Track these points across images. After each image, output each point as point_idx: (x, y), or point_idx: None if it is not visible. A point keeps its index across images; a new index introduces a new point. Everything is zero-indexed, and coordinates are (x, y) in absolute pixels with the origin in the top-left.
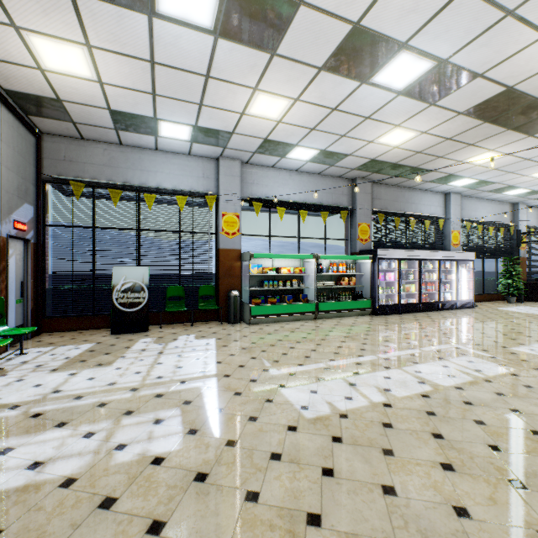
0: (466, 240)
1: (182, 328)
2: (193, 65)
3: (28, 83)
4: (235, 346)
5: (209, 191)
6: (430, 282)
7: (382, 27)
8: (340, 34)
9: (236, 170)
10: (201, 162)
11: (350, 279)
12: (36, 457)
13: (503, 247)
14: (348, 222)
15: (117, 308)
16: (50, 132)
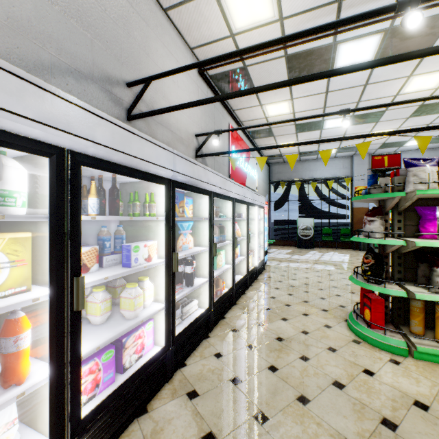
0: None
1: (331, 249)
2: (337, 134)
3: (272, 153)
4: (360, 257)
5: (347, 175)
6: None
7: None
8: (413, 109)
9: (365, 160)
10: (341, 160)
11: None
12: (296, 265)
13: None
14: None
15: (299, 237)
16: (272, 163)
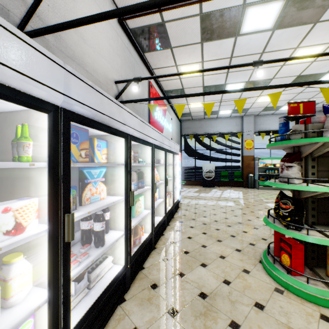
0: None
1: (227, 188)
2: (234, 97)
3: (184, 111)
4: (250, 194)
5: (238, 131)
6: None
7: (311, 73)
8: (292, 79)
9: (251, 120)
10: (235, 119)
11: None
12: (204, 202)
13: None
14: None
15: (204, 178)
16: (183, 120)
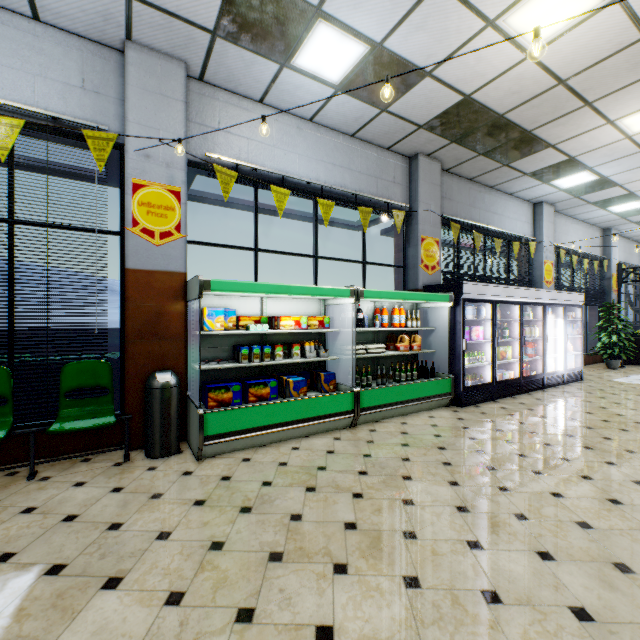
0: (559, 277)
1: None
2: None
3: None
4: None
5: (101, 125)
6: (531, 341)
7: None
8: None
9: (173, 83)
10: (76, 49)
11: (412, 339)
12: None
13: (596, 289)
14: (402, 235)
15: None
16: None
